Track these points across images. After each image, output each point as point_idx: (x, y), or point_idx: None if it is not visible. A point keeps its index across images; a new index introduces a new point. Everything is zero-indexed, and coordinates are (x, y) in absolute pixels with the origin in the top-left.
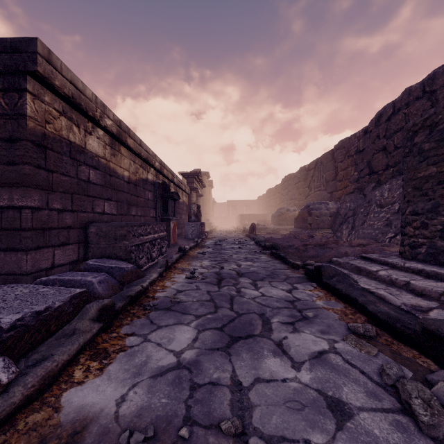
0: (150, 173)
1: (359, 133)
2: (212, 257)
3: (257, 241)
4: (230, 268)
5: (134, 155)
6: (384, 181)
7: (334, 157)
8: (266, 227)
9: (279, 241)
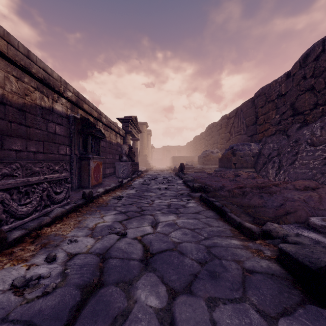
0: (59, 103)
1: (280, 78)
2: (126, 205)
3: (184, 181)
4: (138, 233)
5: (19, 69)
6: (312, 120)
7: (253, 104)
8: (193, 167)
9: (207, 181)
